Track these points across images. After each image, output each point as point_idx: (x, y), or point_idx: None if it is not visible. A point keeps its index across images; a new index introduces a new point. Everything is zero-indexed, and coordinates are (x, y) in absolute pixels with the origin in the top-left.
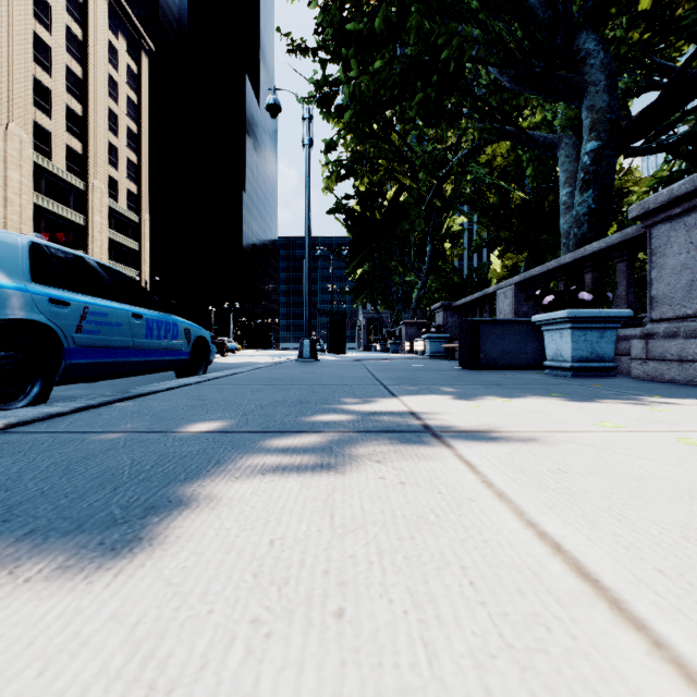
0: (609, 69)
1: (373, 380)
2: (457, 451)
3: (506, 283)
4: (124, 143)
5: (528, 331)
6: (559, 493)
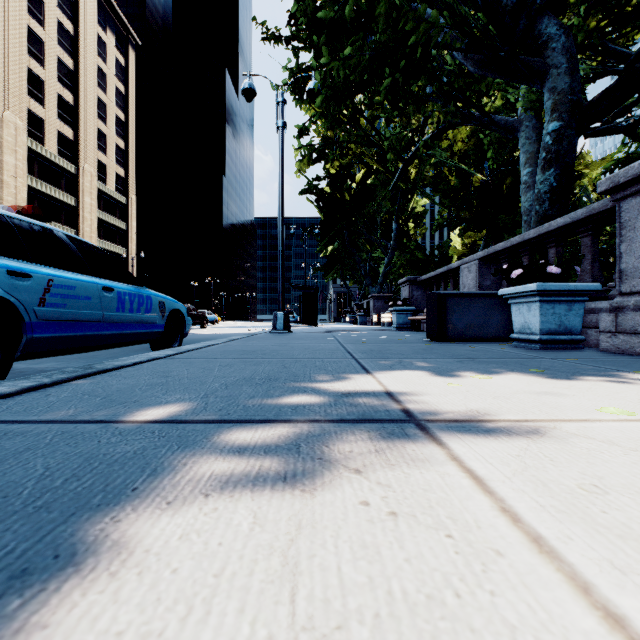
0: (570, 52)
1: (344, 353)
2: (453, 452)
3: (470, 258)
4: (113, 130)
5: (494, 304)
6: (620, 537)
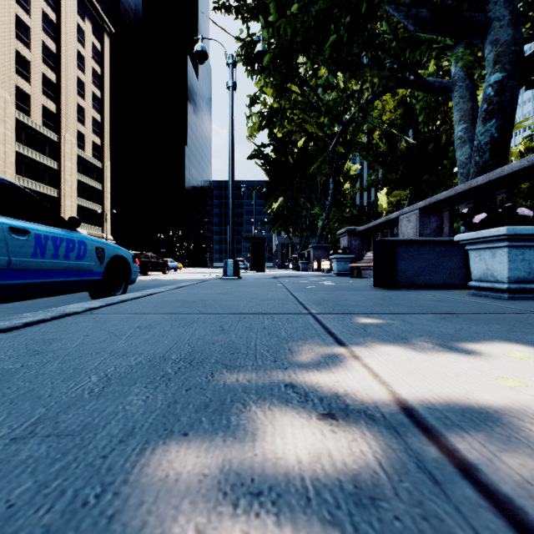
0: (513, 4)
1: (296, 305)
2: None
3: (410, 209)
4: (90, 105)
5: (444, 251)
6: None
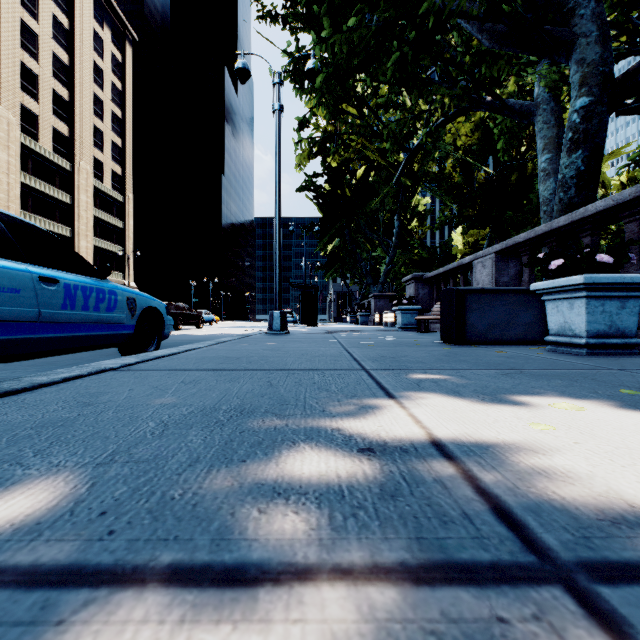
0: (601, 18)
1: (350, 361)
2: None
3: (485, 252)
4: (109, 127)
5: (520, 302)
6: None
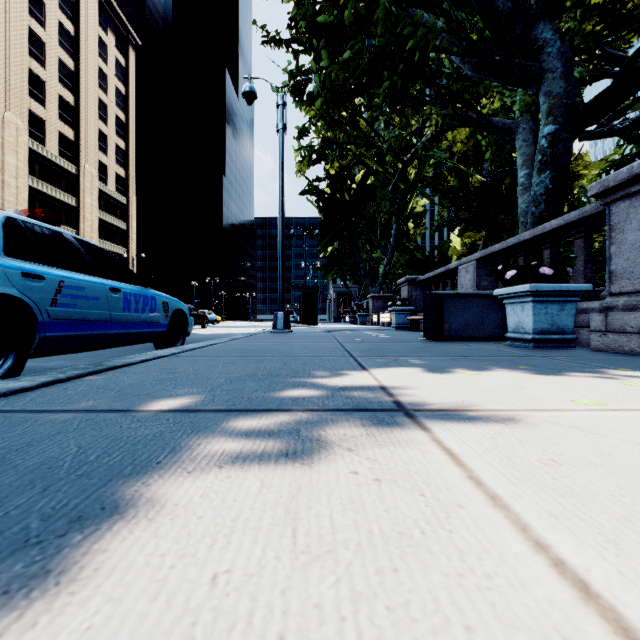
0: (565, 57)
1: (342, 352)
2: (435, 435)
3: (468, 259)
4: (113, 130)
5: (490, 304)
6: (561, 496)
